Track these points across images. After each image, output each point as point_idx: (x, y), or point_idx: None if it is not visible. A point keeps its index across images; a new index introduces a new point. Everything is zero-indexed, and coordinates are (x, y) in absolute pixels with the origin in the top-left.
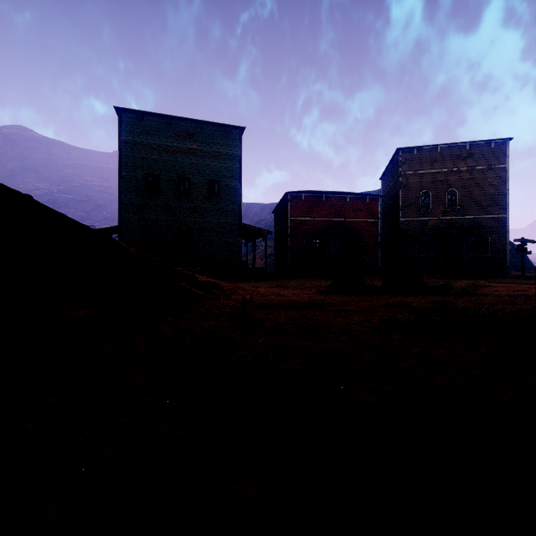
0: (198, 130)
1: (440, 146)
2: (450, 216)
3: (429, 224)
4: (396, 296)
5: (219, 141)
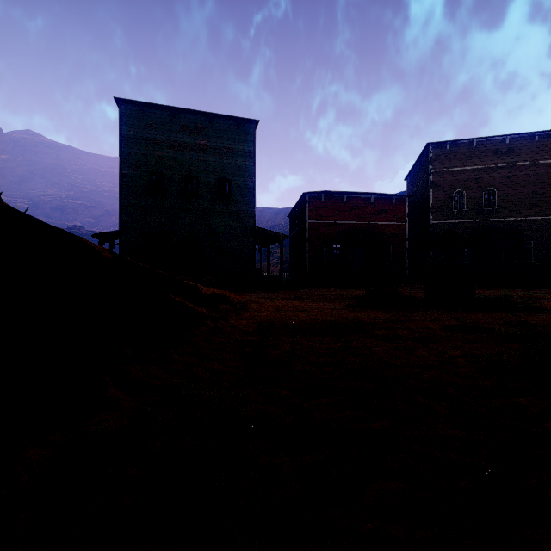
0: (206, 123)
1: (475, 141)
2: (488, 218)
3: (463, 227)
4: (449, 312)
5: (230, 135)
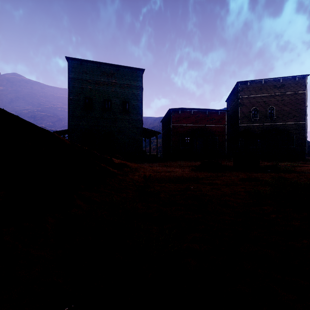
0: (116, 71)
1: (263, 80)
2: (270, 123)
3: (257, 127)
4: (244, 172)
5: (128, 77)
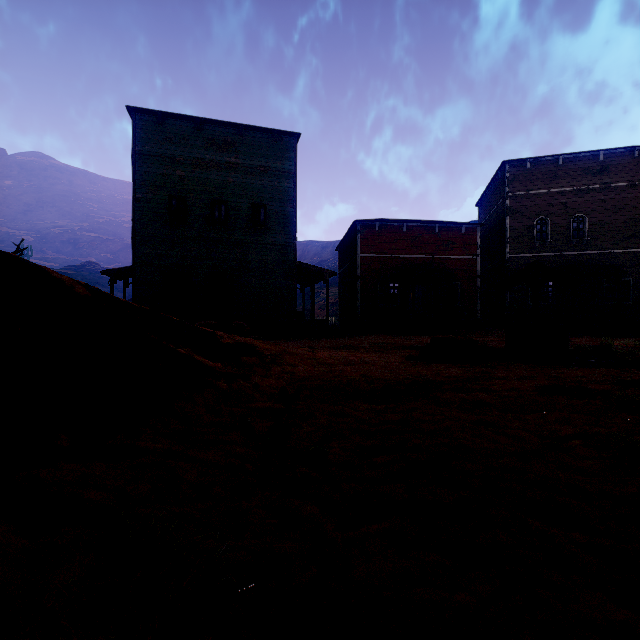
0: (237, 137)
1: (562, 157)
2: (577, 251)
3: (547, 261)
4: (538, 366)
5: (265, 151)
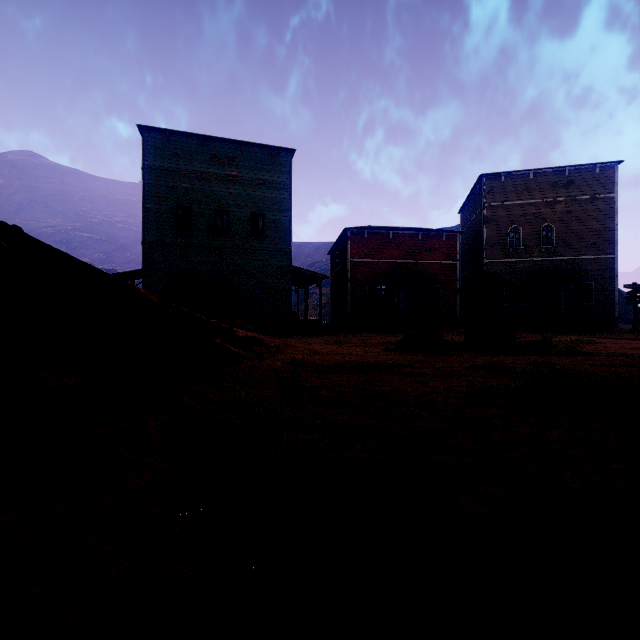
0: (238, 153)
1: (532, 172)
2: (546, 257)
3: (519, 266)
4: (483, 355)
5: (263, 166)
